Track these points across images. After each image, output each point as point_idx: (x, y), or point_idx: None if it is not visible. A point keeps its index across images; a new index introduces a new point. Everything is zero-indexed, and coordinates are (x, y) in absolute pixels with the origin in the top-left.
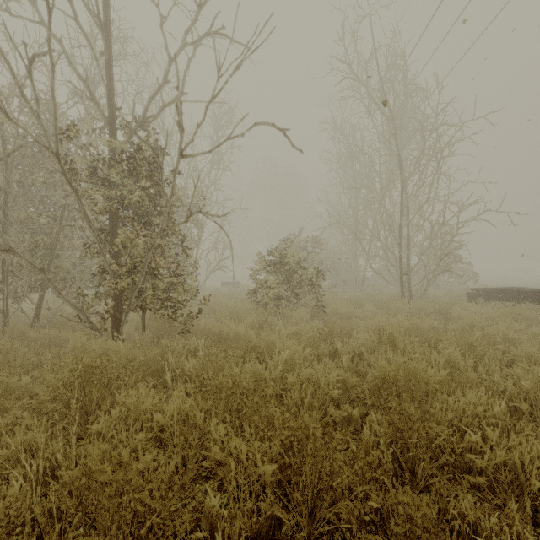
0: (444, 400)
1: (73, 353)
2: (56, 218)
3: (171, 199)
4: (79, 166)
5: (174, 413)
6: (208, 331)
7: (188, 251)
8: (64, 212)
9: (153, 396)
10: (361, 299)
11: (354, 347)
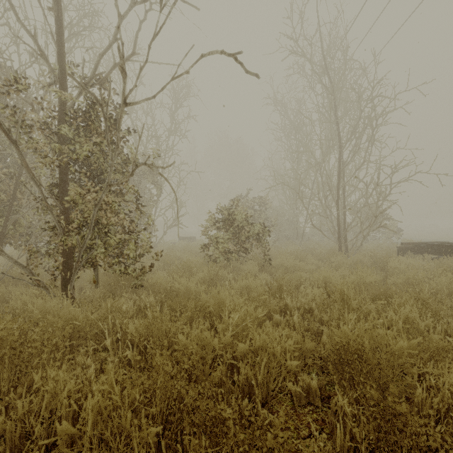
0: (415, 372)
1: (11, 314)
2: (13, 176)
3: (116, 152)
4: (19, 117)
5: (90, 413)
6: (159, 286)
7: (147, 209)
8: (22, 170)
9: (89, 367)
10: (304, 253)
11: (304, 302)
